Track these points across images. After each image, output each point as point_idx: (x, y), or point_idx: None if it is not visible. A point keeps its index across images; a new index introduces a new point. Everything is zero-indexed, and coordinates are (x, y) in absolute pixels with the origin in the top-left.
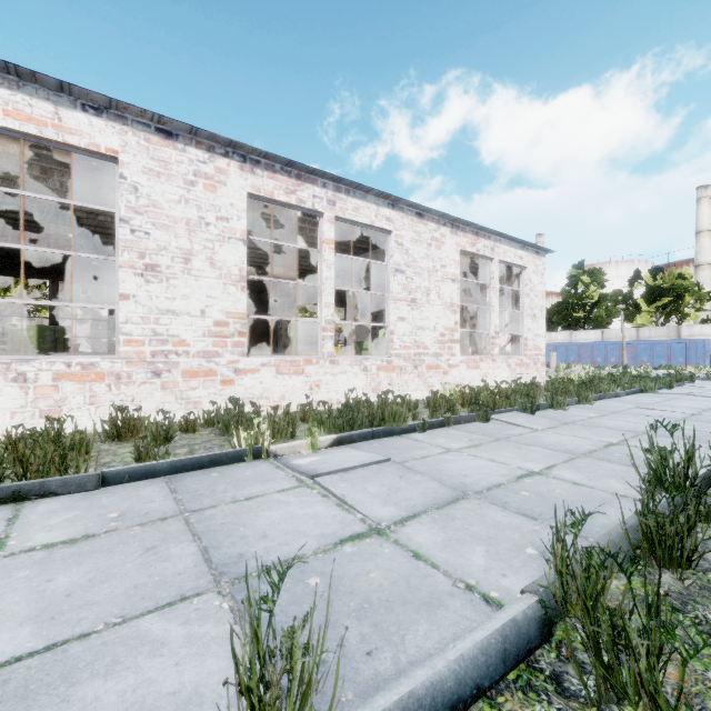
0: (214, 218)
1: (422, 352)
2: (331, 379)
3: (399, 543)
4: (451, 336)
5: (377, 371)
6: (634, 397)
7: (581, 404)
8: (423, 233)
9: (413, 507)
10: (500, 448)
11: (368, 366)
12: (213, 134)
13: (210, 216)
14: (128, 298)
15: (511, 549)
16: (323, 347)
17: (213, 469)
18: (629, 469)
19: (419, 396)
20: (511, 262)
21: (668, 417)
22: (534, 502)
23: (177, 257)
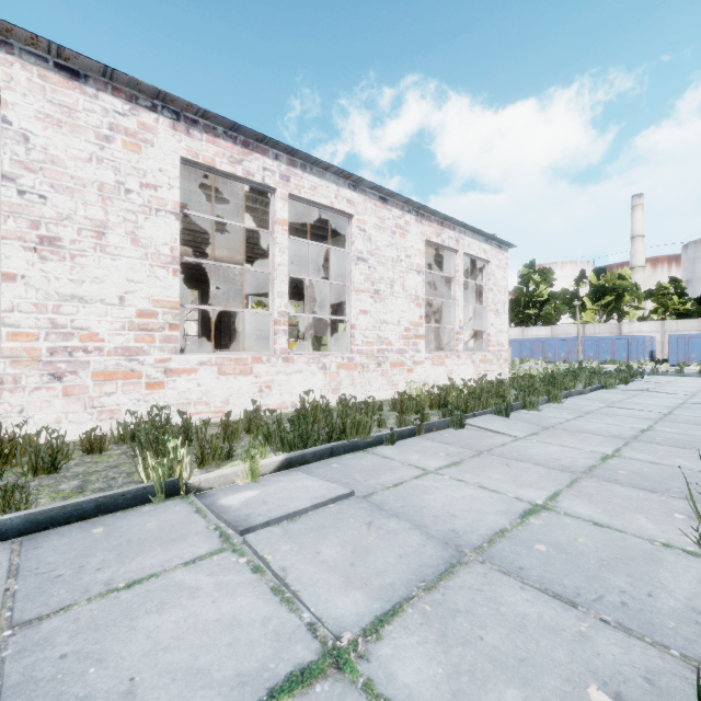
0: (138, 184)
1: (386, 348)
2: (285, 379)
3: (373, 693)
4: (416, 331)
5: (337, 369)
6: (598, 394)
7: (551, 403)
8: (387, 220)
9: (391, 588)
10: (485, 466)
11: (327, 363)
12: (135, 80)
13: (132, 181)
14: (14, 278)
15: (564, 692)
16: (276, 342)
17: (100, 519)
18: (647, 495)
19: (382, 395)
20: (475, 255)
21: (644, 417)
22: (559, 566)
23: (85, 229)
